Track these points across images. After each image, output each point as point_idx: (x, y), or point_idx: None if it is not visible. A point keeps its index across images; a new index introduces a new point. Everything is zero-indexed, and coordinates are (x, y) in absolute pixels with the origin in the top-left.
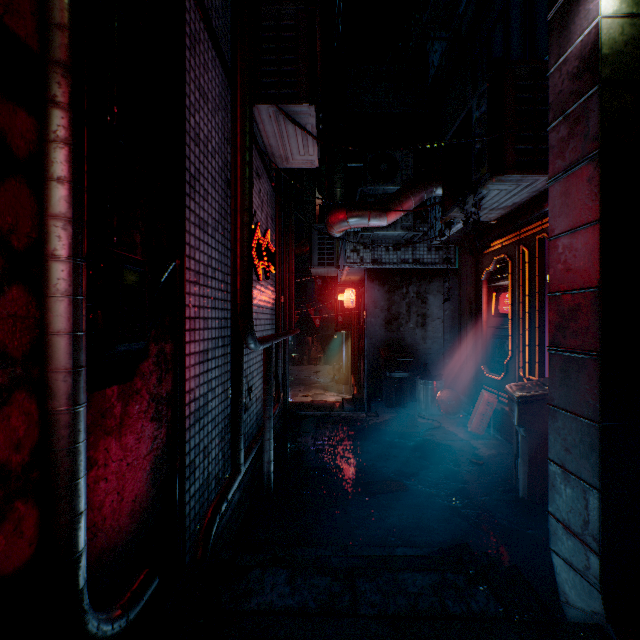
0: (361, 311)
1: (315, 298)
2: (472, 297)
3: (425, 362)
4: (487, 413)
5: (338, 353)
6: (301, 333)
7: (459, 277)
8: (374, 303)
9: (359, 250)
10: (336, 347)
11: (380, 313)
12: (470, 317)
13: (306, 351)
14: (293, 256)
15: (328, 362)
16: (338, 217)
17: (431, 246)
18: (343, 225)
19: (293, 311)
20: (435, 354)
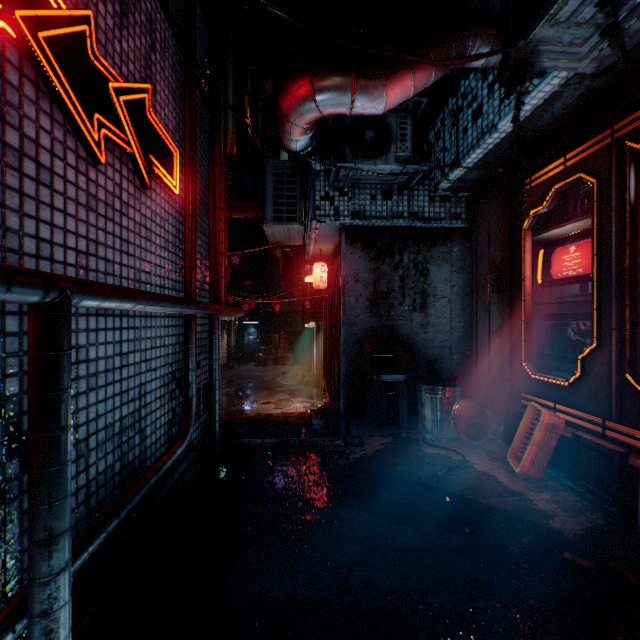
0: (335, 294)
1: (283, 291)
2: (504, 259)
3: (425, 359)
4: (549, 443)
5: (308, 352)
6: (267, 330)
7: (474, 238)
8: (354, 275)
9: (333, 197)
10: (306, 345)
11: (363, 290)
12: (496, 292)
13: (273, 350)
14: (222, 180)
15: (297, 362)
16: (296, 89)
17: (434, 195)
18: (305, 106)
19: (222, 274)
20: (439, 348)
